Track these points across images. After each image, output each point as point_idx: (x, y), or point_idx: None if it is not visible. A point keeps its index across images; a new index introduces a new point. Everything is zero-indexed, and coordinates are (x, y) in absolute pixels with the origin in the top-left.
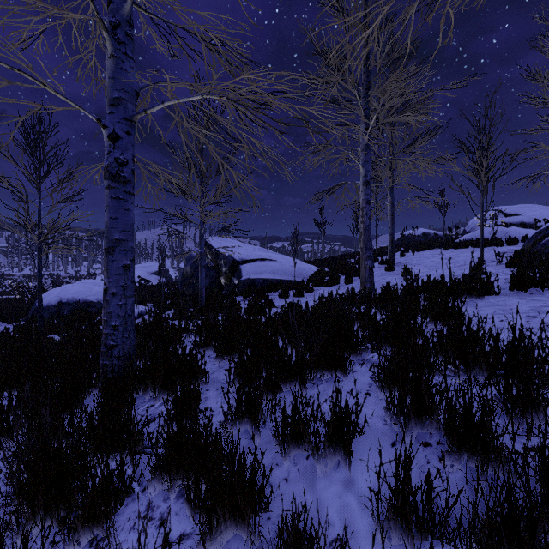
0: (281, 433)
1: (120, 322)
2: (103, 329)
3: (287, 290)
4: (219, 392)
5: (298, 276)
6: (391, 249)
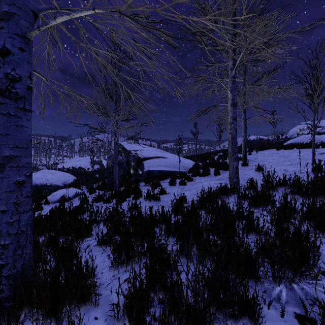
0: None
1: (10, 239)
2: None
3: (175, 180)
4: None
5: (181, 168)
6: (244, 150)
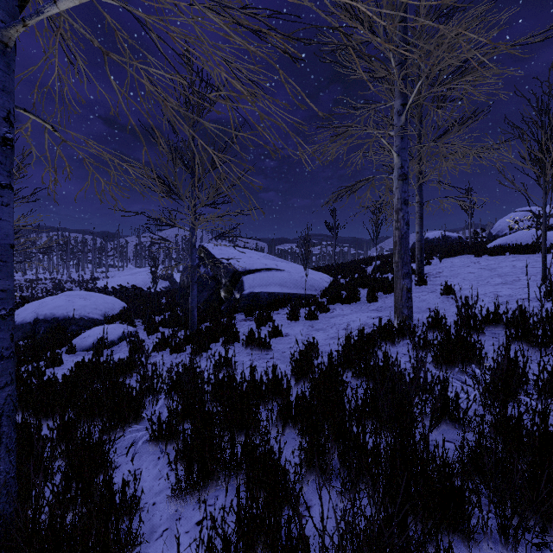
0: None
1: None
2: None
3: (298, 311)
4: None
5: (309, 288)
6: (420, 257)
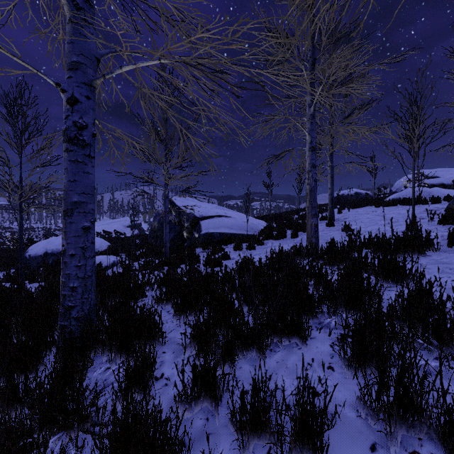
0: (239, 420)
1: (79, 283)
2: (62, 290)
3: (241, 243)
4: (175, 355)
5: (249, 230)
6: (331, 207)
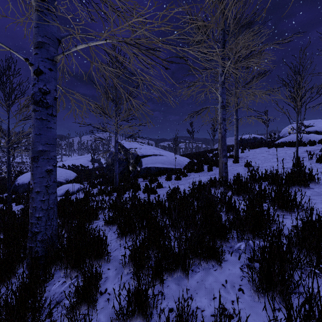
0: None
1: (43, 213)
2: (30, 219)
3: (171, 175)
4: (117, 272)
5: (177, 165)
6: (236, 148)
